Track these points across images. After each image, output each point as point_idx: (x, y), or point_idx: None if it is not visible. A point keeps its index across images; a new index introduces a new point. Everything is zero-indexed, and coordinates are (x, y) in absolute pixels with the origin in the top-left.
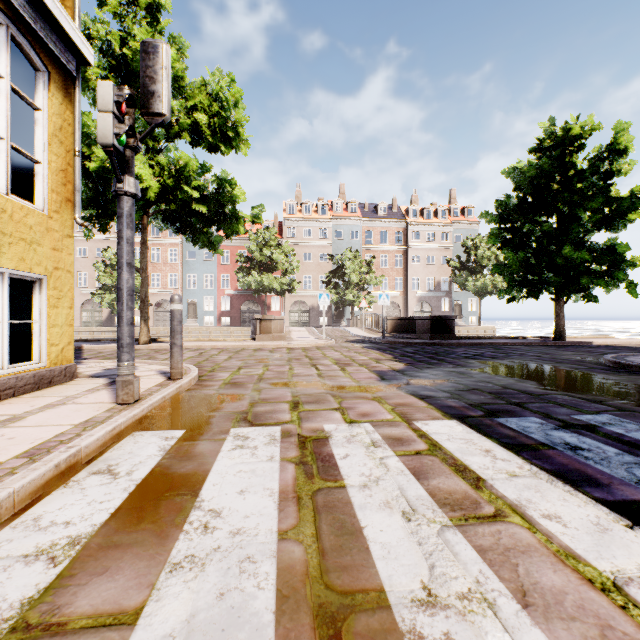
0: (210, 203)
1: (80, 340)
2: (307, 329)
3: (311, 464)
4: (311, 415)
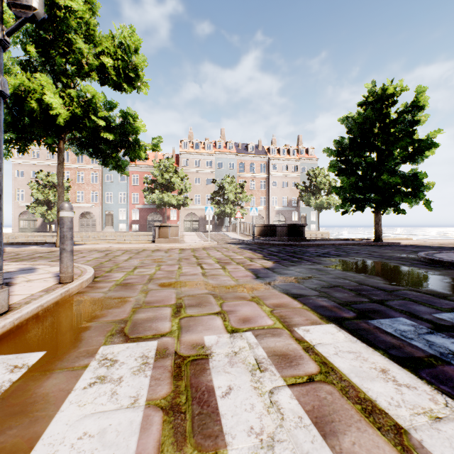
0: (116, 132)
1: (6, 243)
2: (196, 234)
3: (184, 411)
4: (192, 322)
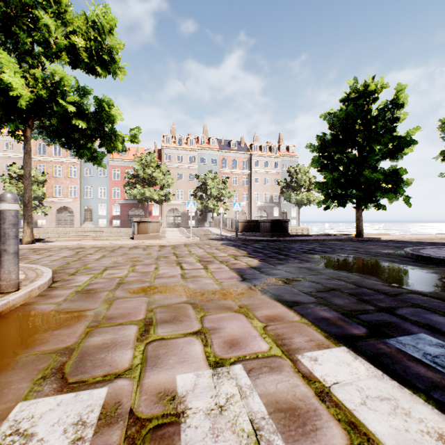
0: (90, 120)
1: None
2: (178, 229)
3: None
4: (162, 350)
